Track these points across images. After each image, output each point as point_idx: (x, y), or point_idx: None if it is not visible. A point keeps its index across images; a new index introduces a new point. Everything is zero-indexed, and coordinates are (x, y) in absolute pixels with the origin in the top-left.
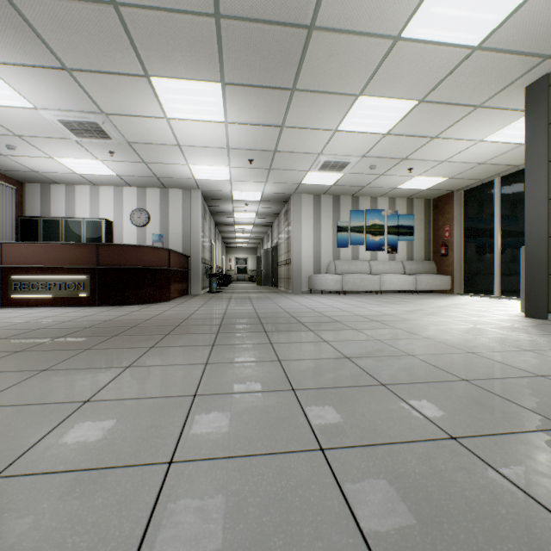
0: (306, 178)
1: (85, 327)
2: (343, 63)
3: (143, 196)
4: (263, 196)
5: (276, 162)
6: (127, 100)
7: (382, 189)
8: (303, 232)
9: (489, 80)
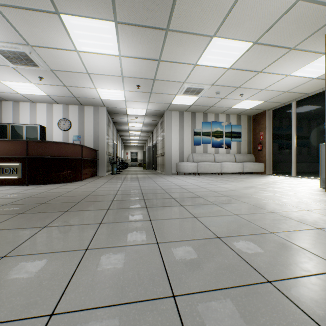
0: (175, 100)
1: (2, 204)
2: (204, 7)
3: (66, 110)
4: (147, 112)
5: (155, 87)
6: (45, 34)
7: (222, 108)
8: (172, 135)
9: (303, 27)
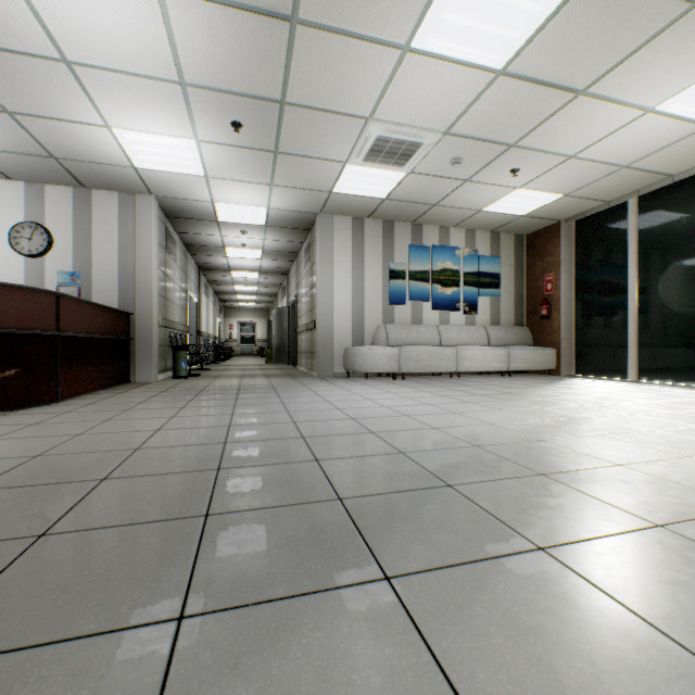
0: (342, 180)
1: None
2: None
3: (38, 200)
4: (270, 217)
5: (287, 134)
6: None
7: (460, 213)
8: (336, 276)
9: None
